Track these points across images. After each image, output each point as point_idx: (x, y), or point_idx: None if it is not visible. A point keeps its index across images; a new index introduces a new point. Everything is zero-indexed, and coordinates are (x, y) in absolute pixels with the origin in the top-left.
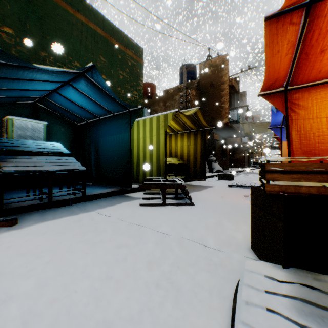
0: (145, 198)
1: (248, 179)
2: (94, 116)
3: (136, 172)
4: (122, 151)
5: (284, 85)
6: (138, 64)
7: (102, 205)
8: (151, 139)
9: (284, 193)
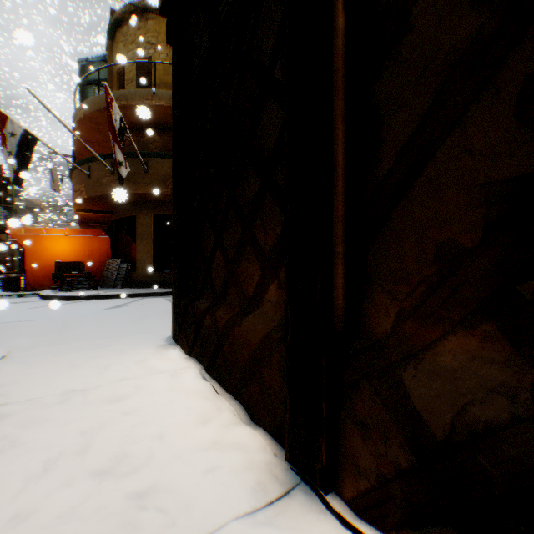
0: None
1: None
2: None
3: None
4: None
5: None
6: None
7: None
8: None
9: (10, 277)
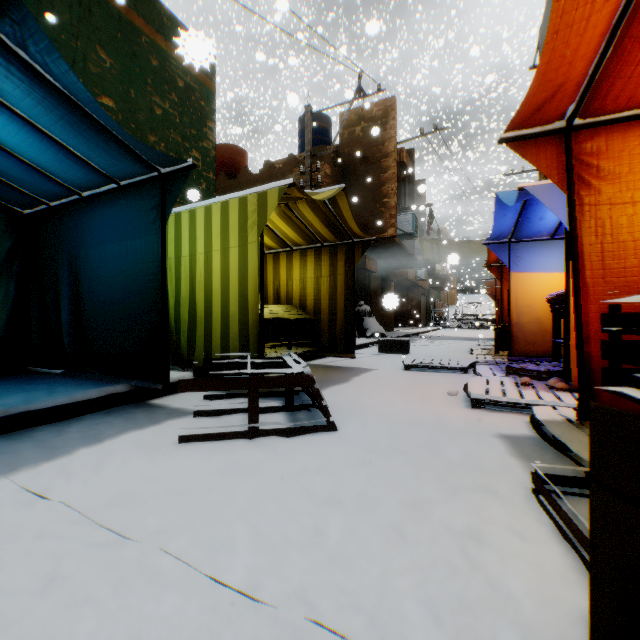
0: (203, 411)
1: (437, 350)
2: (63, 187)
3: (186, 340)
4: (143, 285)
5: (567, 115)
6: (203, 90)
7: (58, 447)
8: (226, 255)
9: None
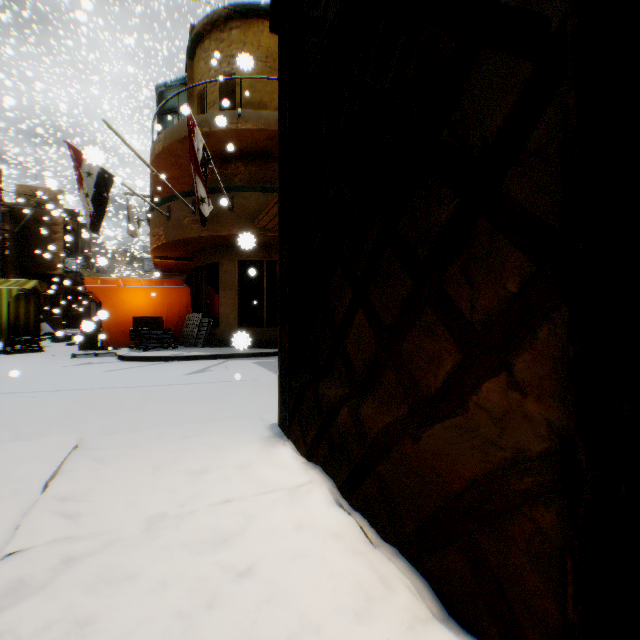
0: None
1: None
2: None
3: None
4: None
5: None
6: None
7: None
8: None
9: (86, 334)
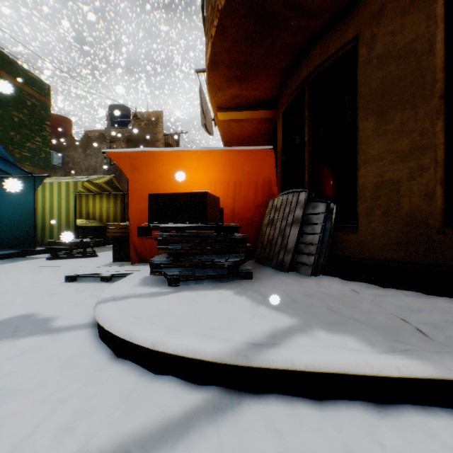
0: (53, 255)
1: None
2: None
3: (41, 234)
4: (25, 214)
5: None
6: (44, 105)
7: (6, 262)
8: (61, 202)
9: (113, 236)
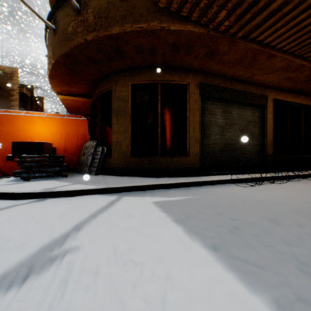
0: None
1: None
2: None
3: None
4: None
5: None
6: None
7: None
8: None
9: None
